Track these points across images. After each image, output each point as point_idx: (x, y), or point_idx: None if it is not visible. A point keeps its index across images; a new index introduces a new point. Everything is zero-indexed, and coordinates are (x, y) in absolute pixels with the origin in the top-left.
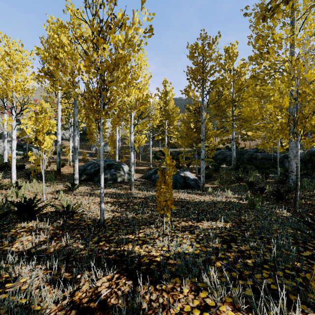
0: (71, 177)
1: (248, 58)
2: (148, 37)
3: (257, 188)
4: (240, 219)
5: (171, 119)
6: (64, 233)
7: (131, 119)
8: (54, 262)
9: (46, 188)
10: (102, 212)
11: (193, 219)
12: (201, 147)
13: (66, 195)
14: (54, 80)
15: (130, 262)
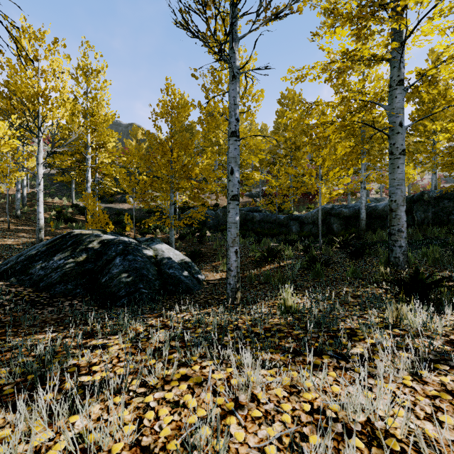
0: None
1: None
2: None
3: (346, 272)
4: None
5: (103, 132)
6: None
7: None
8: None
9: None
10: None
11: None
12: (231, 157)
13: None
14: None
15: None
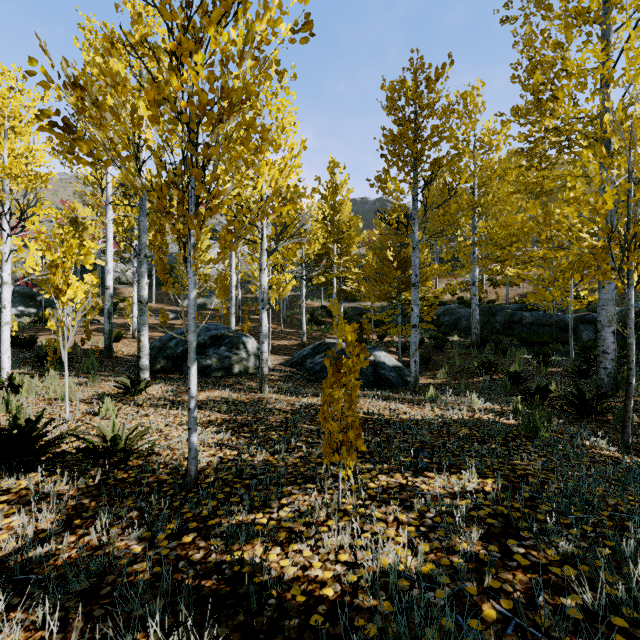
0: (135, 363)
1: (511, 112)
2: (302, 41)
3: (531, 387)
4: (513, 468)
5: (346, 242)
6: (101, 507)
7: (263, 240)
8: (60, 602)
9: (76, 390)
10: (192, 455)
11: (404, 467)
12: (412, 300)
13: (118, 405)
14: (73, 141)
15: (256, 603)
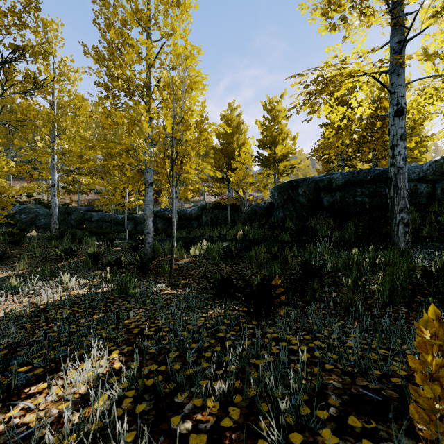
0: None
1: (93, 48)
2: None
3: (107, 262)
4: (128, 329)
5: None
6: None
7: None
8: None
9: None
10: None
11: None
12: None
13: None
14: None
15: None
